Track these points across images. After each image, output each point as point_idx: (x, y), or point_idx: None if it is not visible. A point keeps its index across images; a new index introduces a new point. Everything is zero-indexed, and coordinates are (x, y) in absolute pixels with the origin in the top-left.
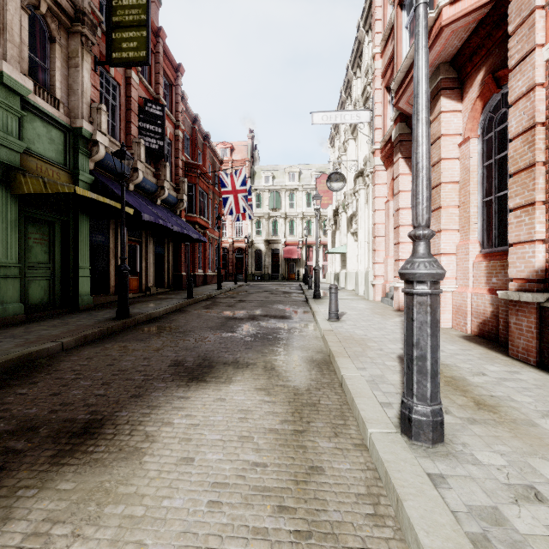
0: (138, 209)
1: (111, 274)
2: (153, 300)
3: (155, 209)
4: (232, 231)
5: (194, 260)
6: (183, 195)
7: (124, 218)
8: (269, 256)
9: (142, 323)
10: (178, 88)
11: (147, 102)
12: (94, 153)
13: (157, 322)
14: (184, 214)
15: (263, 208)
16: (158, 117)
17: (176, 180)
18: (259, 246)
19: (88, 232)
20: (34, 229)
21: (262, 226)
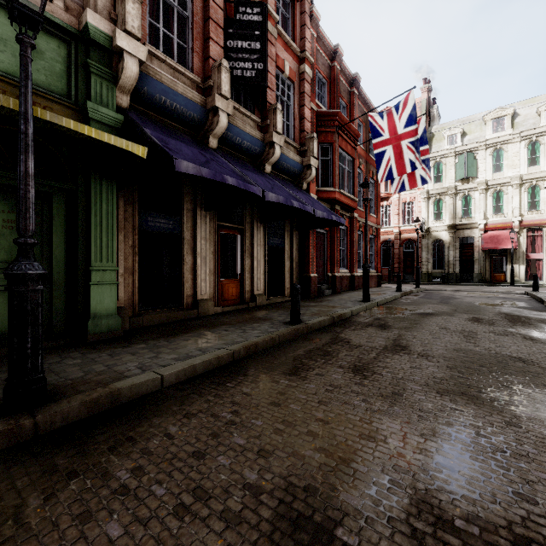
0: (169, 152)
1: (187, 278)
2: (229, 324)
3: (248, 172)
4: (397, 218)
5: (333, 255)
6: (309, 158)
7: (25, 132)
8: (456, 248)
9: (34, 443)
10: (304, 4)
11: (238, 7)
12: (120, 72)
13: (73, 444)
14: (313, 189)
15: (446, 180)
16: (255, 25)
17: (301, 139)
18: (439, 235)
19: (115, 210)
20: (7, 205)
21: (444, 206)
